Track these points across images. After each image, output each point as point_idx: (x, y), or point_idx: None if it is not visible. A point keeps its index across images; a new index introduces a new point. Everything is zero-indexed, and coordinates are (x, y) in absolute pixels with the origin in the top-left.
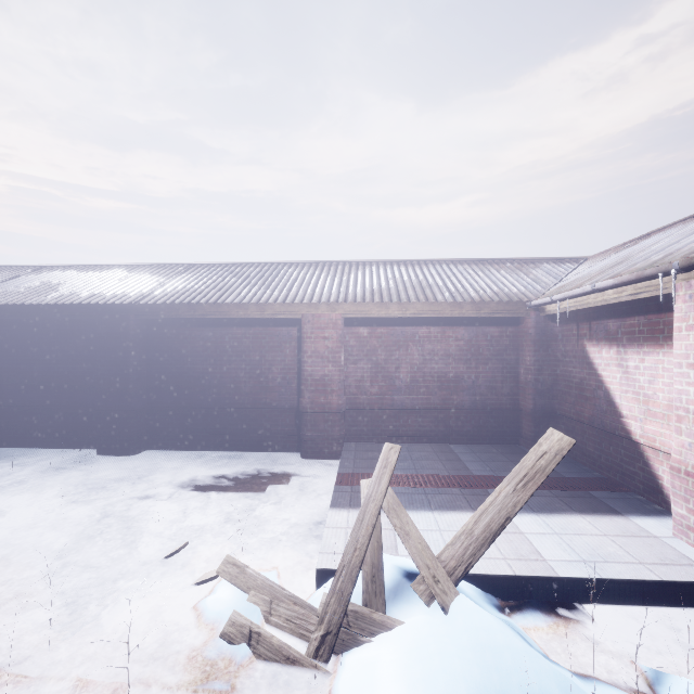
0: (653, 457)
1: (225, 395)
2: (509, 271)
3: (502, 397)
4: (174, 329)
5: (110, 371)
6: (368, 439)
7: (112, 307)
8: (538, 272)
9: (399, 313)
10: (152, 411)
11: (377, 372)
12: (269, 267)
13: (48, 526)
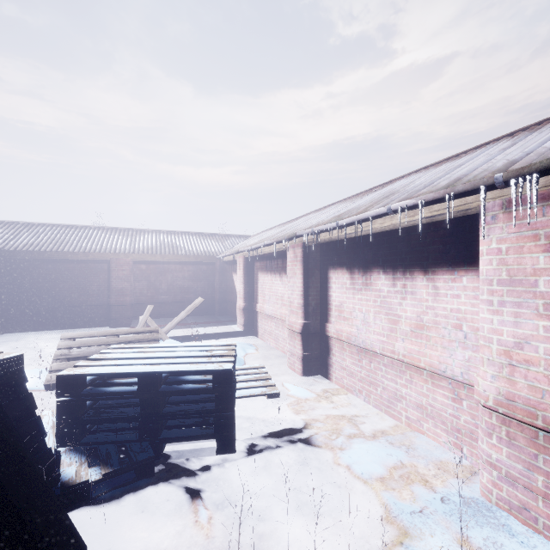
0: None
1: (61, 300)
2: (215, 241)
3: (208, 295)
4: (26, 264)
5: None
6: None
7: None
8: (228, 242)
9: (161, 259)
10: (9, 311)
11: (151, 286)
12: (85, 229)
13: None
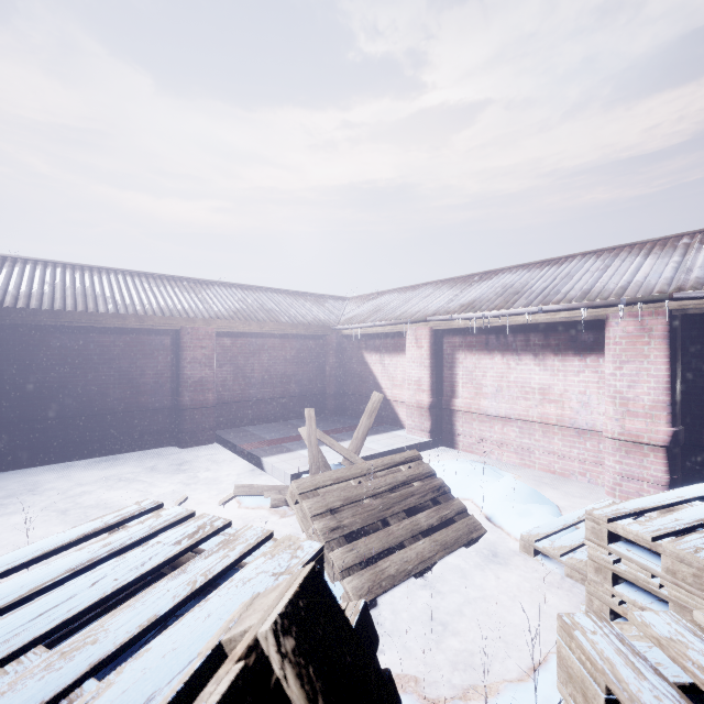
0: (396, 405)
1: (89, 402)
2: (312, 303)
3: (317, 386)
4: (17, 335)
5: None
6: (231, 426)
7: None
8: (329, 306)
9: (258, 330)
10: None
11: (238, 373)
12: (108, 273)
13: None
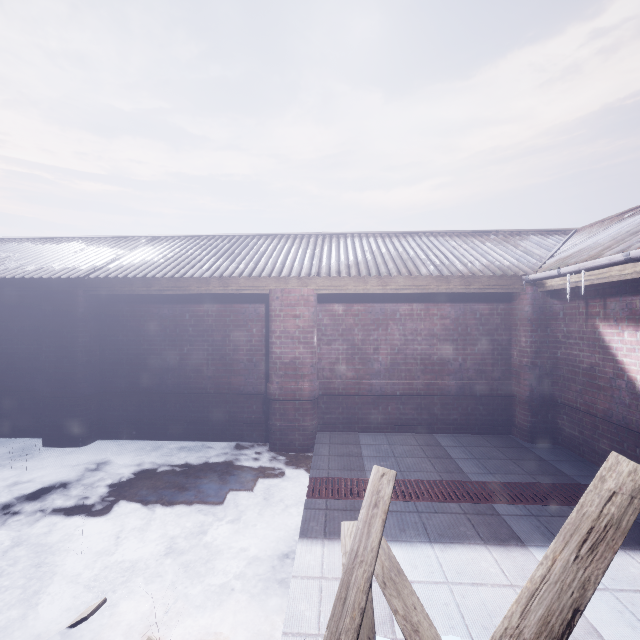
0: None
1: (185, 379)
2: (495, 243)
3: (493, 382)
4: (129, 305)
5: (55, 353)
6: (343, 428)
7: (58, 281)
8: (527, 244)
9: (379, 289)
10: (105, 396)
11: (354, 354)
12: (237, 239)
13: None
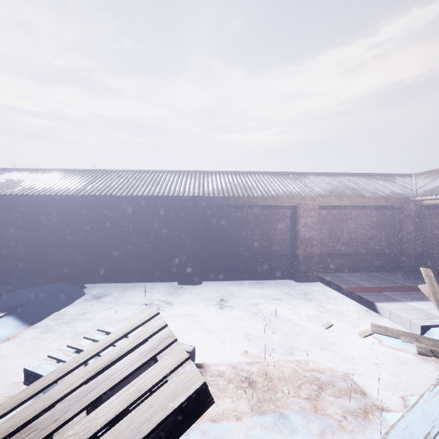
0: None
1: (248, 248)
2: (383, 181)
3: (394, 247)
4: (218, 210)
5: (187, 235)
6: (326, 271)
7: (187, 198)
8: (398, 182)
9: (348, 203)
10: (205, 258)
11: (331, 234)
12: (250, 174)
13: (226, 320)
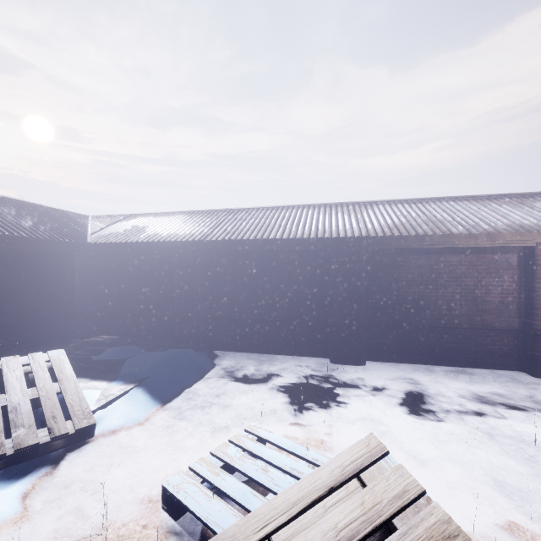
0: None
1: (440, 316)
2: None
3: None
4: (389, 257)
5: (344, 293)
6: None
7: (344, 239)
8: None
9: None
10: (369, 328)
11: None
12: (433, 202)
13: (433, 438)
